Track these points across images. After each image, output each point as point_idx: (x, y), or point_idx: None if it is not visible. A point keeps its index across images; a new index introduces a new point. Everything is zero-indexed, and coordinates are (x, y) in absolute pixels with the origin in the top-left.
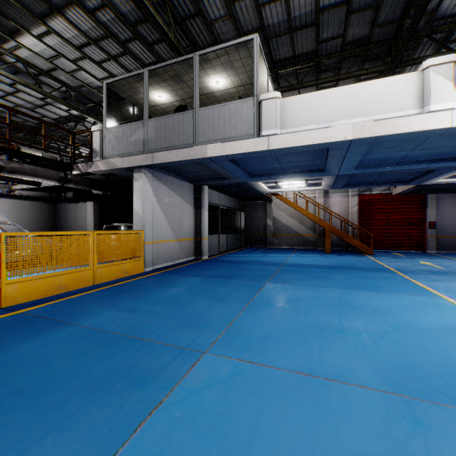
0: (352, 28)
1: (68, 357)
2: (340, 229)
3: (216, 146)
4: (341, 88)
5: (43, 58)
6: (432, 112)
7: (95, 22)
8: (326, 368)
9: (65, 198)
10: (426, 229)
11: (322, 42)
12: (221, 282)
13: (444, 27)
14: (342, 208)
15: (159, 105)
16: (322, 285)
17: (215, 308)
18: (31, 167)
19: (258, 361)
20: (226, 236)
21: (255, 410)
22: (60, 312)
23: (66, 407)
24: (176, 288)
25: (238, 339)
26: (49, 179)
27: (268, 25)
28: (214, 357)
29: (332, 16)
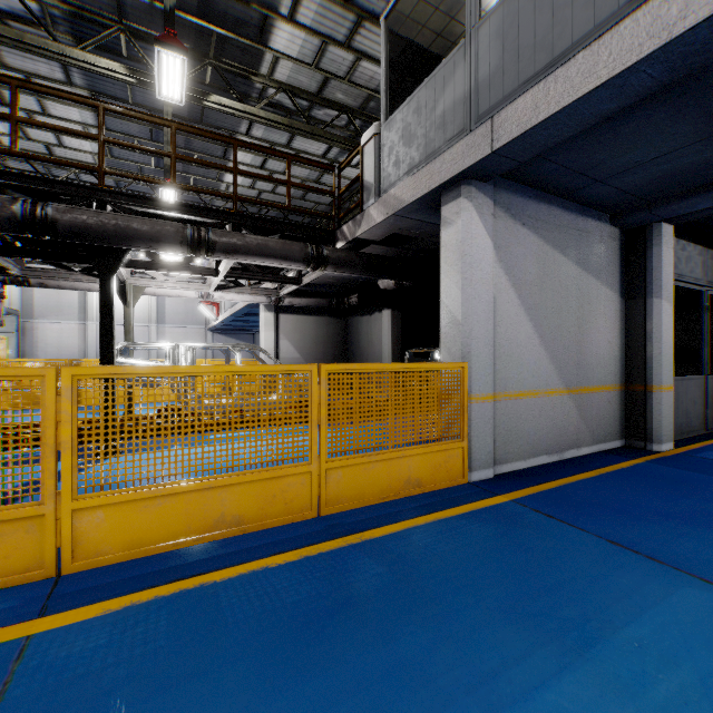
0: None
1: None
2: None
3: None
4: None
5: (307, 66)
6: None
7: None
8: None
9: (349, 306)
10: None
11: None
12: None
13: None
14: None
15: None
16: None
17: None
18: (258, 240)
19: None
20: None
21: None
22: None
23: None
24: (612, 700)
25: None
26: (289, 261)
27: None
28: None
29: None
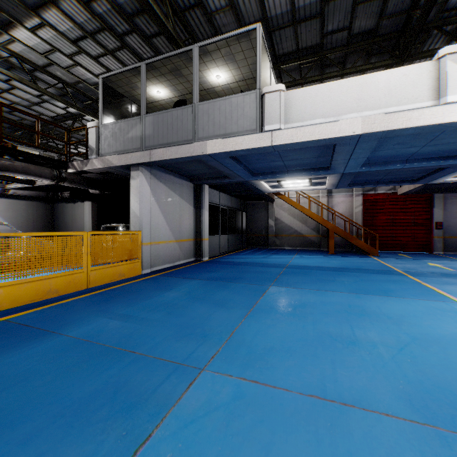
0: (358, 19)
1: (48, 375)
2: (343, 229)
3: (217, 142)
4: (350, 80)
5: (38, 53)
6: (448, 104)
7: (91, 14)
8: (342, 390)
9: (62, 198)
10: (432, 230)
11: (327, 35)
12: (221, 285)
13: (455, 18)
14: (346, 208)
15: (157, 101)
16: (329, 289)
17: (215, 315)
18: (23, 165)
19: (263, 380)
20: (227, 236)
21: (262, 448)
22: (47, 319)
23: (35, 443)
24: (174, 293)
25: (240, 352)
26: (42, 178)
27: (271, 16)
28: (214, 375)
29: (338, 7)
